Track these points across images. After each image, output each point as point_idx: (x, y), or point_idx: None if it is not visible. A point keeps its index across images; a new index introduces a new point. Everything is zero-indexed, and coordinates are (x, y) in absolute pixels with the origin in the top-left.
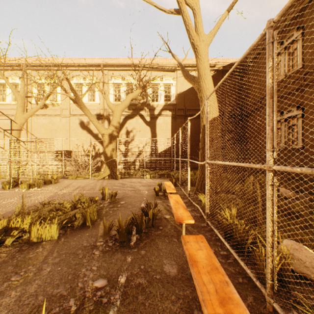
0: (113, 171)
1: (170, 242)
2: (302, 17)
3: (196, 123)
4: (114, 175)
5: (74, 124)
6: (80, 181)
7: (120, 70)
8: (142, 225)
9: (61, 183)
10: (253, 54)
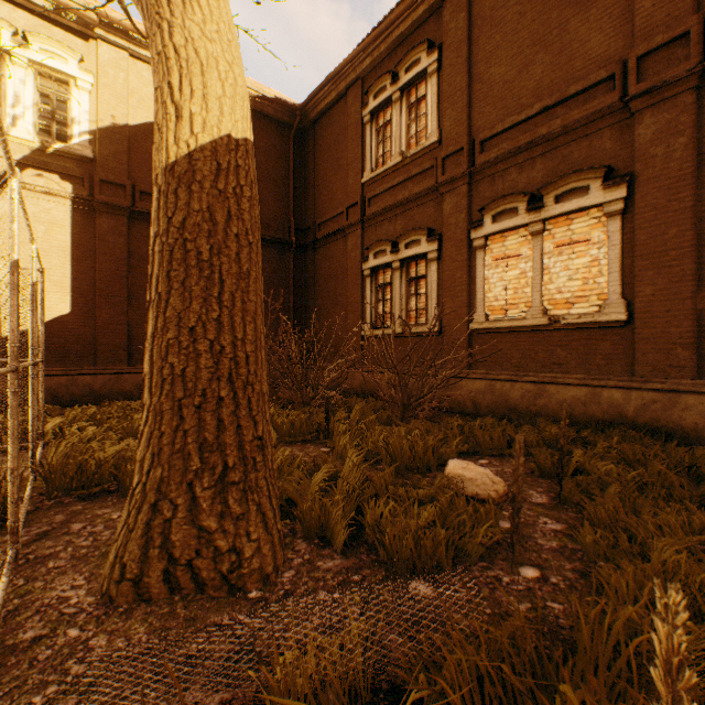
0: None
1: None
2: (438, 25)
3: None
4: None
5: None
6: None
7: None
8: None
9: None
10: (332, 93)
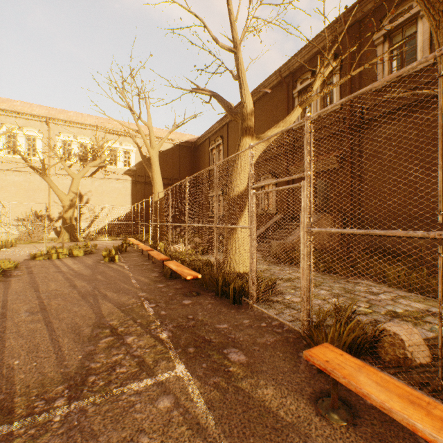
0: (73, 235)
1: (135, 253)
2: (223, 131)
3: None
4: (75, 238)
5: (3, 182)
6: (40, 244)
7: (72, 127)
8: (122, 249)
9: (22, 246)
10: (202, 140)
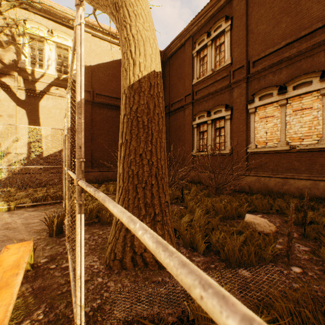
0: None
1: None
2: (230, 8)
3: (110, 115)
4: None
5: None
6: None
7: None
8: None
9: None
10: (178, 44)
